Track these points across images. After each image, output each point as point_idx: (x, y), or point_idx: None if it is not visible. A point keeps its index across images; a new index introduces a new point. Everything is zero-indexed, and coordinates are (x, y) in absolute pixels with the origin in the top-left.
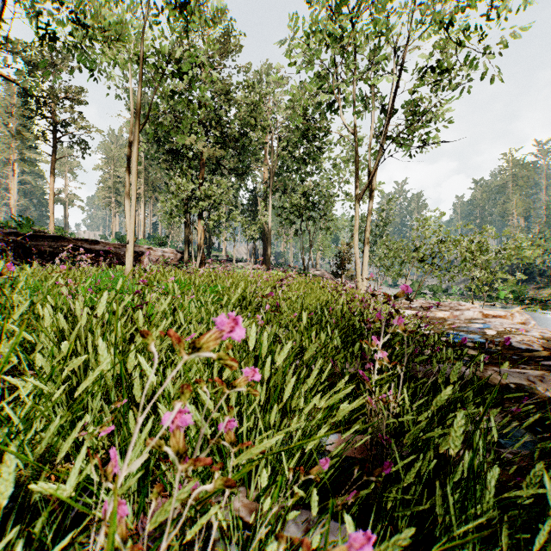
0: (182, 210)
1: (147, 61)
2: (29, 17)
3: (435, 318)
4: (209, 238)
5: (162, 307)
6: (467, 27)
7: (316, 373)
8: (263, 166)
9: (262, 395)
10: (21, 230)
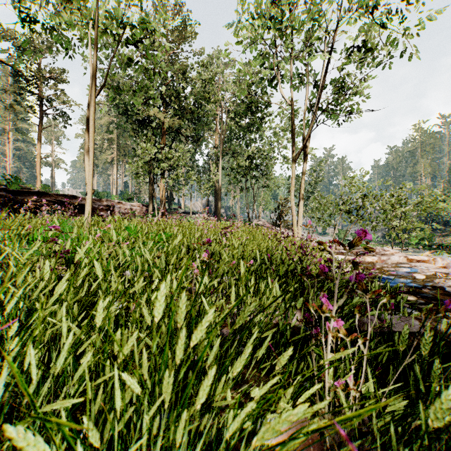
0: (147, 170)
1: (107, 33)
2: (13, 4)
3: (364, 263)
4: (170, 195)
5: (77, 256)
6: (389, 10)
7: (249, 350)
8: (214, 134)
9: (167, 392)
10: (11, 187)
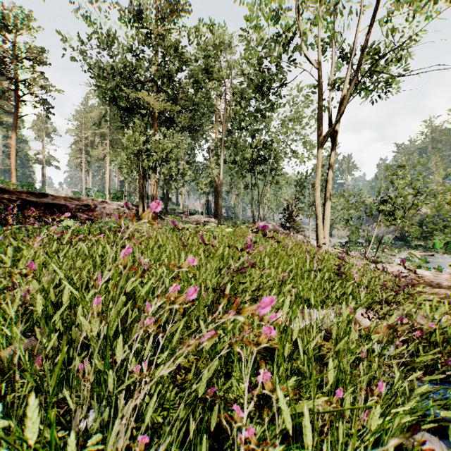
0: (135, 164)
1: None
2: None
3: None
4: (166, 193)
5: None
6: None
7: None
8: (214, 126)
9: None
10: None
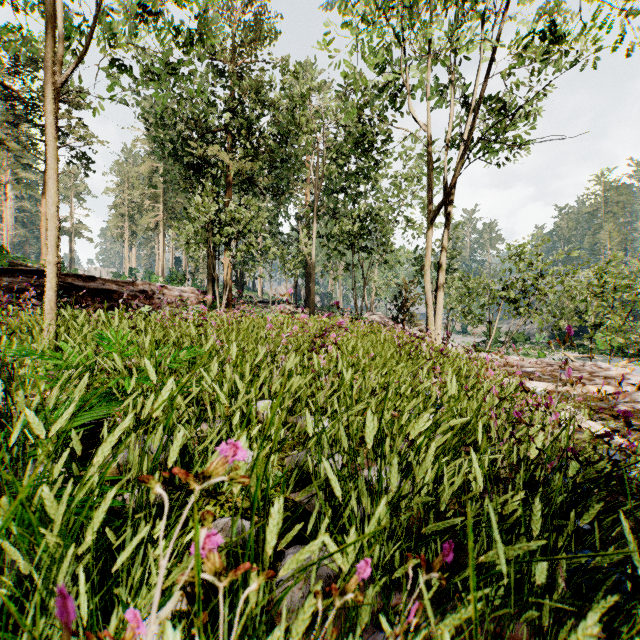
0: (204, 239)
1: None
2: None
3: (589, 399)
4: (241, 275)
5: None
6: None
7: None
8: (305, 187)
9: None
10: None
